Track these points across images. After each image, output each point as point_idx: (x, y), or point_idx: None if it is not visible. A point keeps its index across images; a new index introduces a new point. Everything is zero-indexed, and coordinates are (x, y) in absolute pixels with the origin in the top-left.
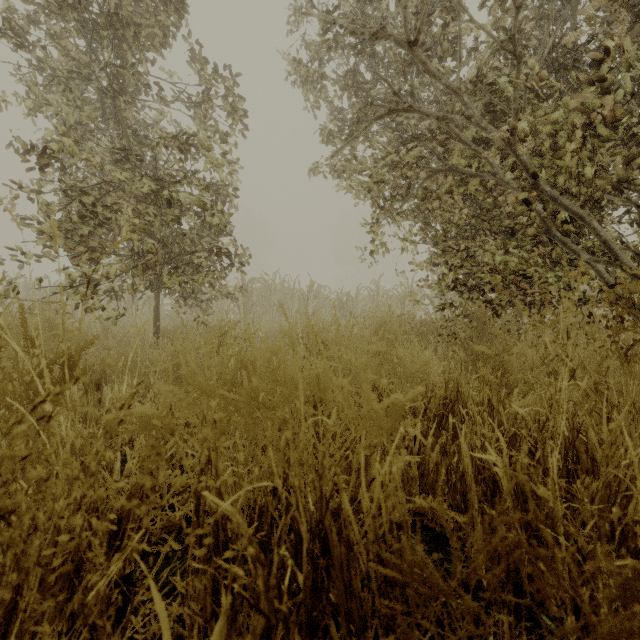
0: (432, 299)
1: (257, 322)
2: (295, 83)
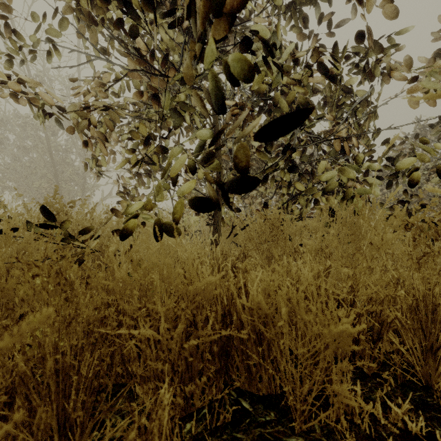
0: None
1: None
2: None
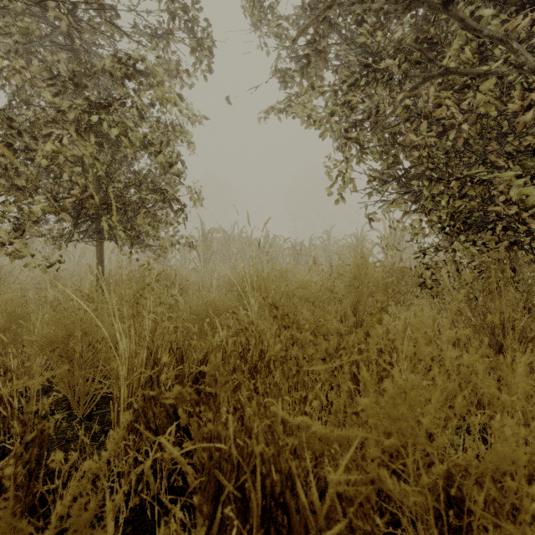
0: (384, 247)
1: (214, 270)
2: (249, 14)
